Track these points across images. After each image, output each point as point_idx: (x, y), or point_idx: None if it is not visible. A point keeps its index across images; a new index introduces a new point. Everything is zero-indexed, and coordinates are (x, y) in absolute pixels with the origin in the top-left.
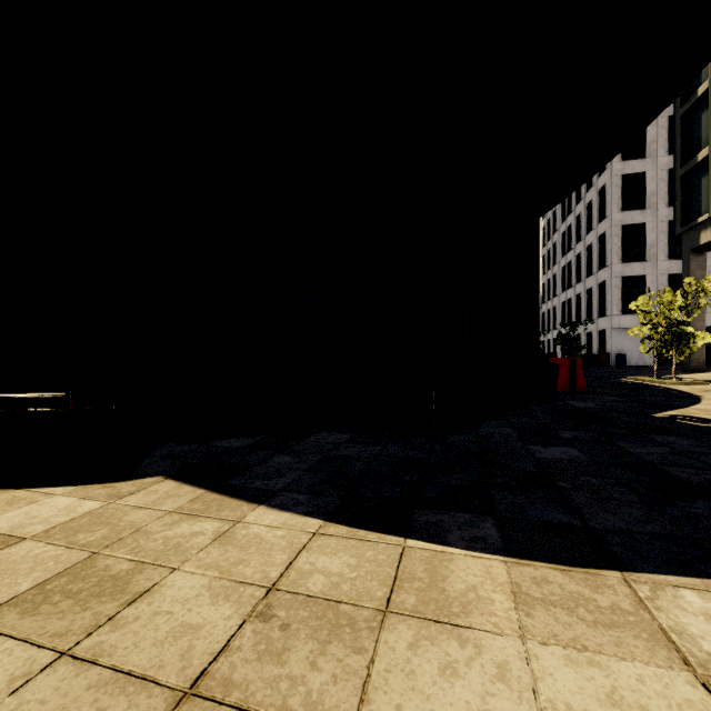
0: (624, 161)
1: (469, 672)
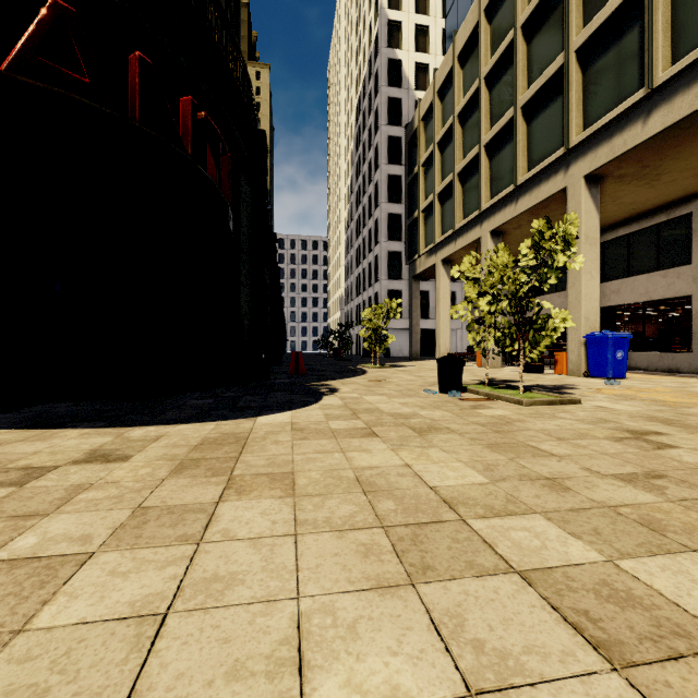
0: (389, 203)
1: (39, 444)
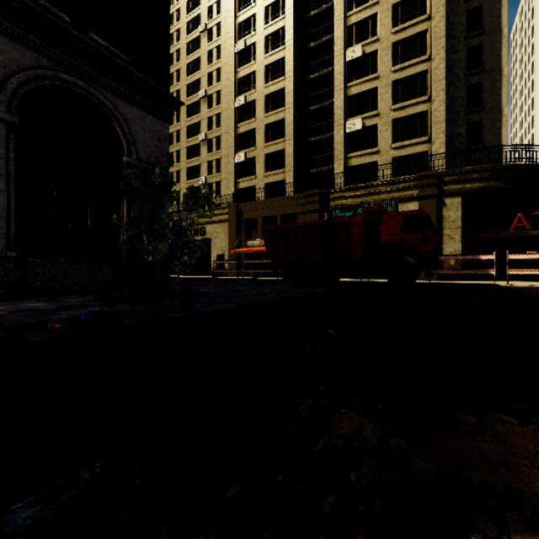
0: None
1: None
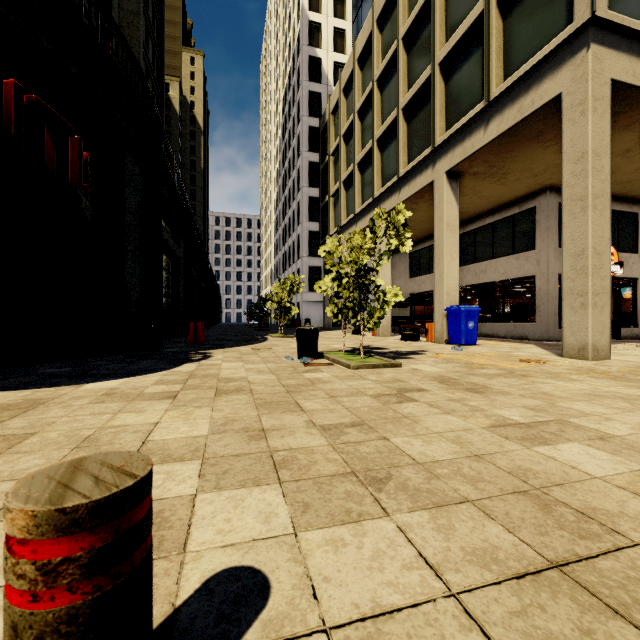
0: (310, 187)
1: None
